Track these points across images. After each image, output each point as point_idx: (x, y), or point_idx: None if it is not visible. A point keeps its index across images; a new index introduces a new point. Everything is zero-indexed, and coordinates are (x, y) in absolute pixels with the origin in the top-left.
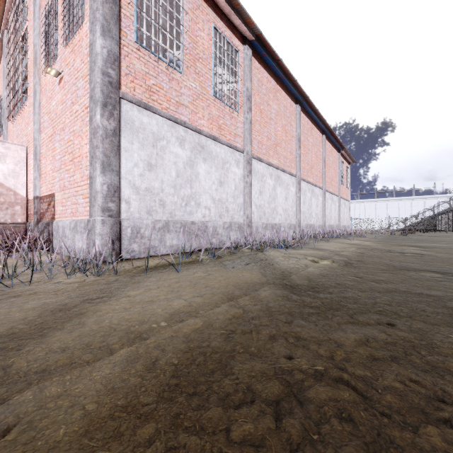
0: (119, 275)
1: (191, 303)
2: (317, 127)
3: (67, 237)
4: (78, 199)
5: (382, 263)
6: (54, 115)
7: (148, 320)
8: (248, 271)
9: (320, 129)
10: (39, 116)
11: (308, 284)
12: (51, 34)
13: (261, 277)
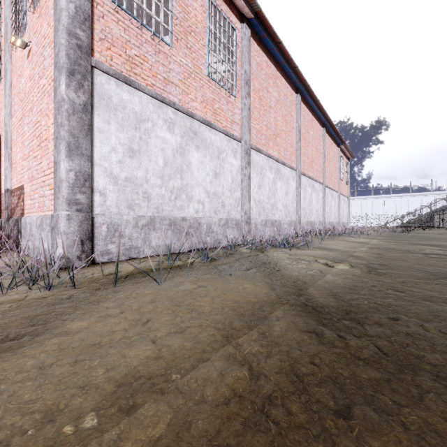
0: (78, 288)
1: (161, 350)
2: (317, 119)
3: (34, 236)
4: (45, 191)
5: (413, 268)
6: (23, 94)
7: (66, 406)
8: (249, 281)
9: (321, 122)
10: (11, 98)
11: (337, 306)
12: (19, 1)
13: (268, 292)
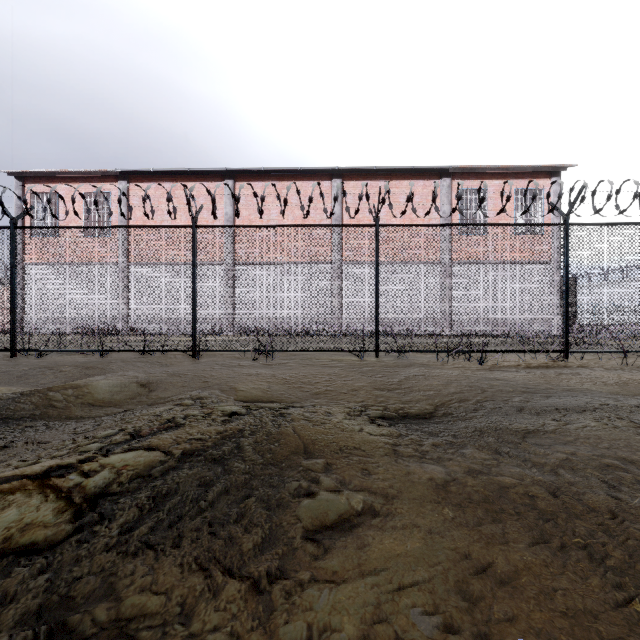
0: None
1: None
2: (306, 178)
3: None
4: None
5: None
6: None
7: None
8: None
9: (323, 176)
10: None
11: None
12: None
13: None
